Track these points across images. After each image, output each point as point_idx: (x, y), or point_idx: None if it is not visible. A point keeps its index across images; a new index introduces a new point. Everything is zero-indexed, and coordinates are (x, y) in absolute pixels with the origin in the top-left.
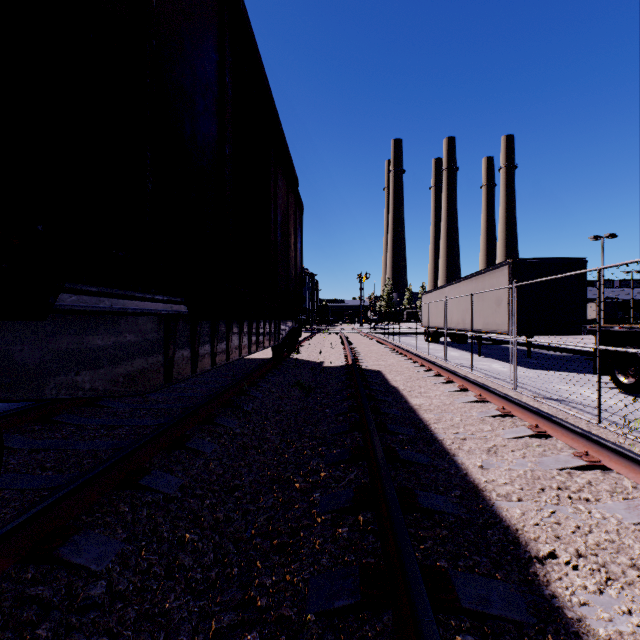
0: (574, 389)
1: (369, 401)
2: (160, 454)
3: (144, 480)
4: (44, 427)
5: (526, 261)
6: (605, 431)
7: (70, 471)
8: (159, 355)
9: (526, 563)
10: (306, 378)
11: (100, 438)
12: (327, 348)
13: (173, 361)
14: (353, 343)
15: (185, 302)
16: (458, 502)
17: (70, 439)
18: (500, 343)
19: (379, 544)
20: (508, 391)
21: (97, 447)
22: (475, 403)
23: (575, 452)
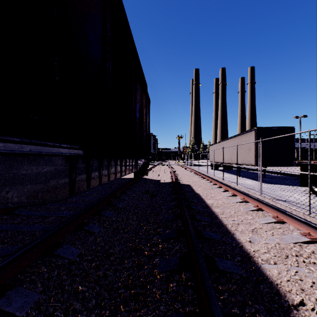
0: (290, 194)
1: (185, 201)
2: (69, 233)
3: (57, 251)
4: (8, 217)
5: (264, 128)
6: (314, 219)
7: (17, 244)
8: (66, 179)
9: (287, 309)
10: (151, 188)
11: (38, 223)
12: (162, 172)
13: (75, 182)
14: (175, 170)
15: (81, 148)
16: (240, 265)
17: (21, 224)
18: (250, 170)
19: (195, 296)
20: (257, 196)
21: (35, 229)
22: (241, 203)
23: (302, 233)
